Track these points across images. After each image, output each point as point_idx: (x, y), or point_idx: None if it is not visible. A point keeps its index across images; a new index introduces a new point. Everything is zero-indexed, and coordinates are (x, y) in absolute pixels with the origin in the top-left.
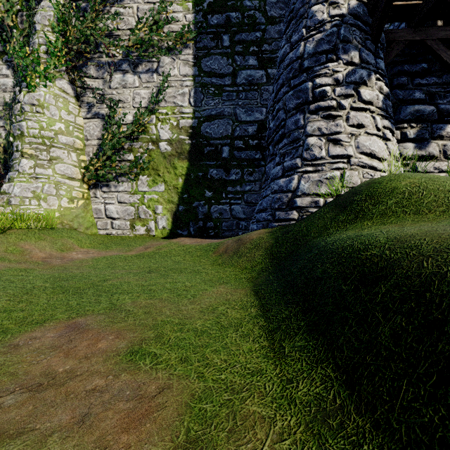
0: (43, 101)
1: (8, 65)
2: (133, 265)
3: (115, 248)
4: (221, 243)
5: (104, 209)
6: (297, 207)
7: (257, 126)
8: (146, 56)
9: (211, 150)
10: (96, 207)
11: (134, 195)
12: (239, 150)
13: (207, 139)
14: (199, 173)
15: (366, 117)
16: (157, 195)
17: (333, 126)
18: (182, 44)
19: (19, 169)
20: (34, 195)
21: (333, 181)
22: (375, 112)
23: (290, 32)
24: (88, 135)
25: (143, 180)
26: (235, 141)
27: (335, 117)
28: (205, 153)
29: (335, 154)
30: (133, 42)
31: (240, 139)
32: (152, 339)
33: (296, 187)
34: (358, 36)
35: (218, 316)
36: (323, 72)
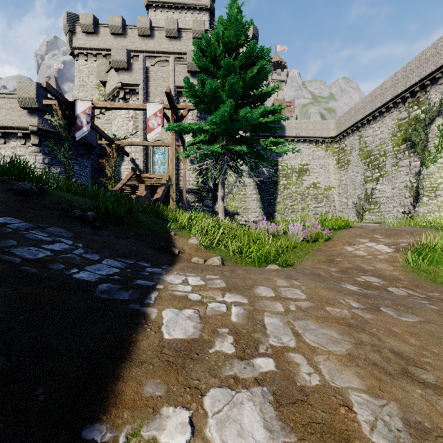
0: (432, 172)
1: (416, 156)
2: None
3: None
4: None
5: None
6: None
7: None
8: None
9: None
10: None
11: None
12: None
13: None
14: None
15: None
16: None
17: None
18: None
19: (422, 202)
20: (428, 212)
21: None
22: None
23: None
24: None
25: None
26: None
27: None
28: None
29: None
30: None
31: None
32: None
33: None
34: None
35: None
36: None
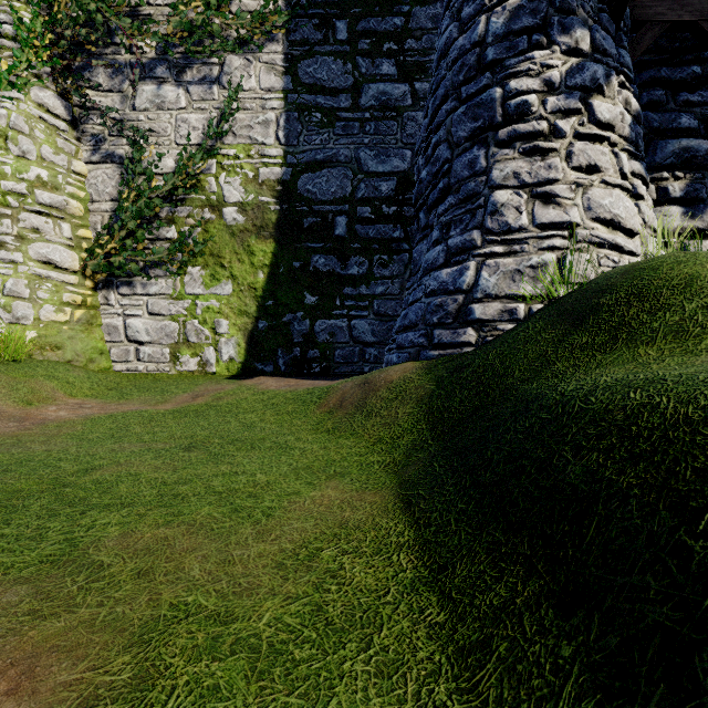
0: (7, 127)
1: None
2: (163, 432)
3: (137, 397)
4: (332, 388)
5: (123, 327)
6: (475, 321)
7: (396, 182)
8: (200, 54)
9: (316, 223)
10: (109, 323)
11: (178, 302)
12: (365, 222)
13: (309, 203)
14: (294, 262)
15: (603, 152)
16: (219, 302)
17: (542, 170)
18: (264, 34)
19: None
20: None
21: (549, 269)
22: (618, 146)
23: (459, 3)
24: (95, 193)
25: (193, 274)
26: (358, 207)
27: (545, 151)
28: (305, 228)
29: (546, 221)
30: (176, 27)
31: (367, 204)
32: (116, 699)
33: (472, 283)
34: (587, 4)
35: (319, 583)
36: (524, 68)
